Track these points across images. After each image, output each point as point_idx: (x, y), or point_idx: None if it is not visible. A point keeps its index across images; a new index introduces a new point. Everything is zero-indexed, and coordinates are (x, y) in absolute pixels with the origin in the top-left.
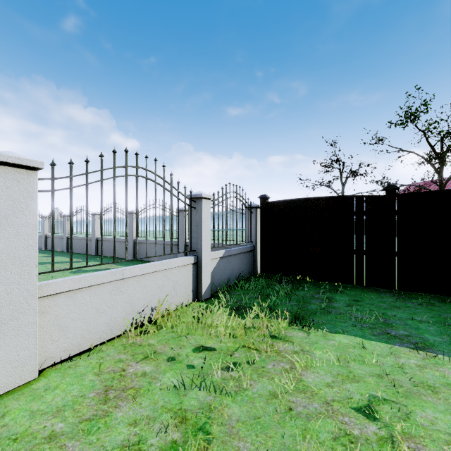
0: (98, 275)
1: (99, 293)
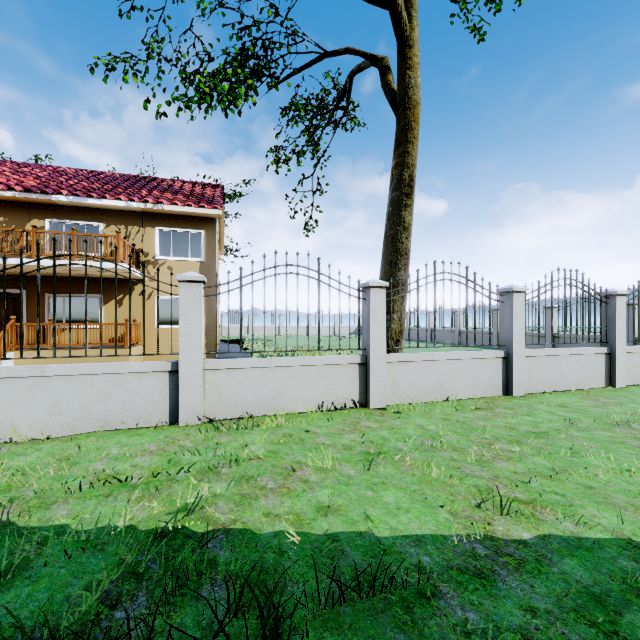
0: (639, 347)
1: (639, 357)
